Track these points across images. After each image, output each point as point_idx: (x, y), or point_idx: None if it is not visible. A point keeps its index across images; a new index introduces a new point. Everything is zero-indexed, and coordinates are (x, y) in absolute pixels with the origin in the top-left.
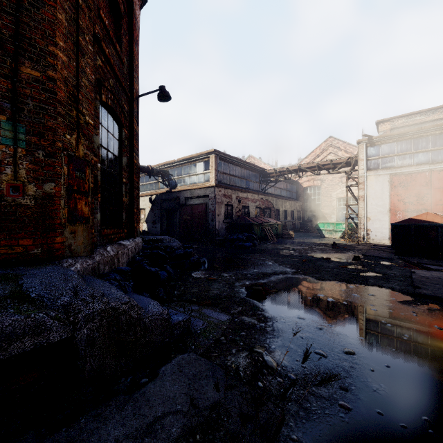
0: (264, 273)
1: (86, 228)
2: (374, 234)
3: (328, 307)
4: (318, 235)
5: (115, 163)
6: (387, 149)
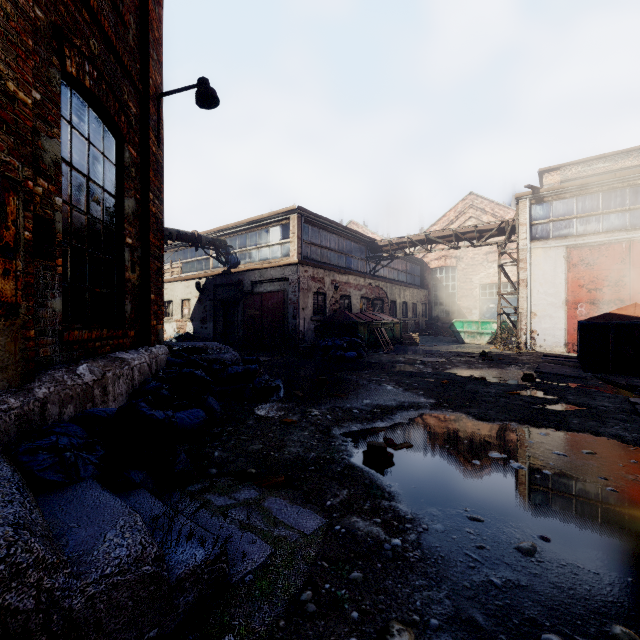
0: (381, 408)
1: (6, 326)
2: (543, 338)
3: (520, 486)
4: (454, 340)
5: (109, 206)
6: (562, 207)
